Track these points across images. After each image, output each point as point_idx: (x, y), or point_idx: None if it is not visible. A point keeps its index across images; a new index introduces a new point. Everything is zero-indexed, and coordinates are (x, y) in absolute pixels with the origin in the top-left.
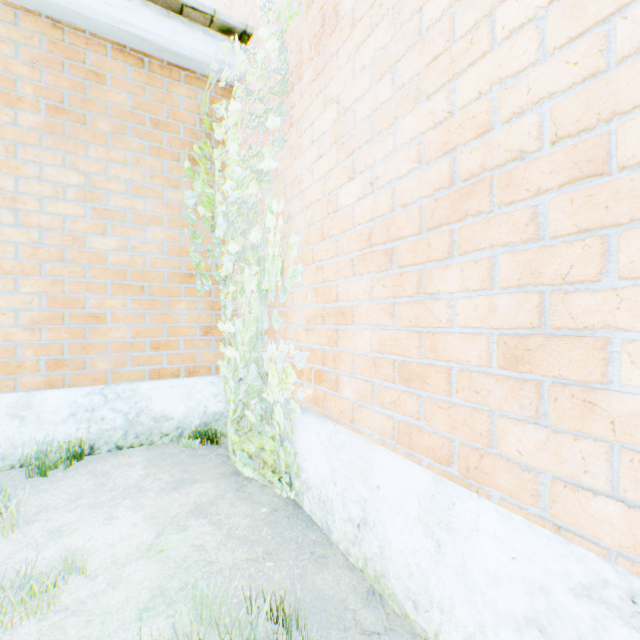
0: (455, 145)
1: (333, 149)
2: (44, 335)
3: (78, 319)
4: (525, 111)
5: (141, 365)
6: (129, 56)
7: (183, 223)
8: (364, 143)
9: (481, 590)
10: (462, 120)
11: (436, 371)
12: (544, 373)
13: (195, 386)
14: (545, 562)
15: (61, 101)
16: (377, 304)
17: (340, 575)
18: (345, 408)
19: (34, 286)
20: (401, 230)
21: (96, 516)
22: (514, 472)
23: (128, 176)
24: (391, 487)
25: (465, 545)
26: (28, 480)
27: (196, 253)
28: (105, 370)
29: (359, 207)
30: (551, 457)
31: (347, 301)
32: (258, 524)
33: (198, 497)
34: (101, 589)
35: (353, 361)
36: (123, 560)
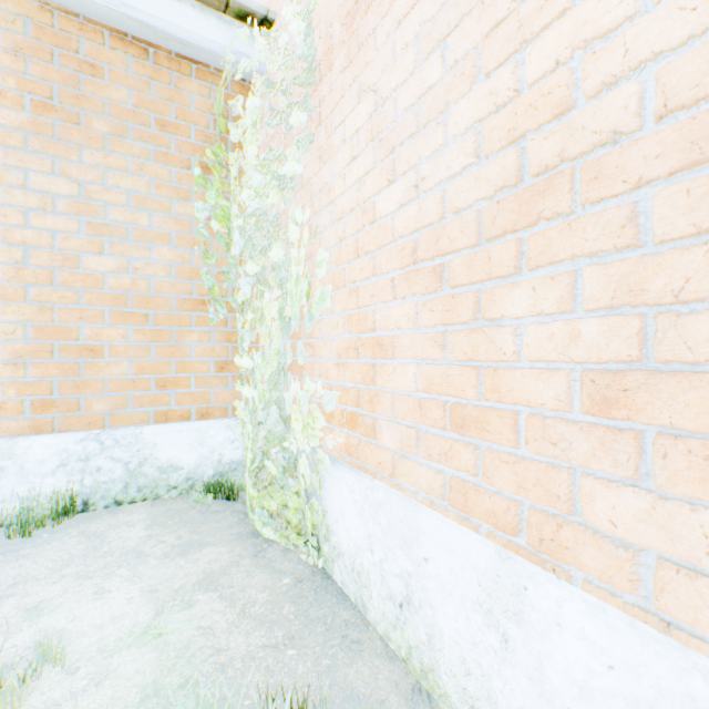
0: (524, 131)
1: (369, 148)
2: (29, 371)
3: (70, 352)
4: (619, 80)
5: (145, 406)
6: (131, 45)
7: (194, 241)
8: (407, 138)
9: (564, 704)
10: (534, 98)
11: (499, 416)
12: (648, 421)
13: (208, 430)
14: (657, 677)
15: (50, 96)
16: (423, 333)
17: (378, 667)
18: (384, 459)
19: (17, 313)
20: (454, 241)
21: (84, 589)
22: (605, 548)
23: (129, 185)
24: (442, 561)
25: (541, 643)
26: (7, 543)
27: (209, 275)
28: (102, 412)
29: (401, 216)
30: (658, 532)
31: (386, 330)
32: (279, 599)
33: (208, 564)
34: (81, 687)
35: (393, 402)
36: (112, 647)
